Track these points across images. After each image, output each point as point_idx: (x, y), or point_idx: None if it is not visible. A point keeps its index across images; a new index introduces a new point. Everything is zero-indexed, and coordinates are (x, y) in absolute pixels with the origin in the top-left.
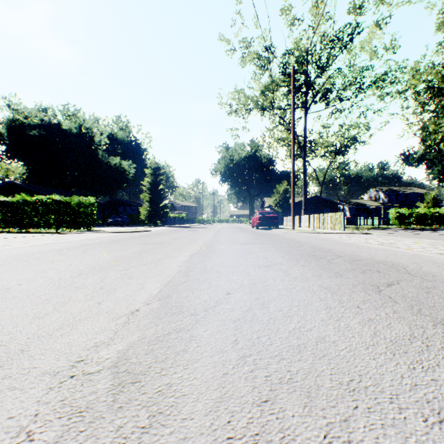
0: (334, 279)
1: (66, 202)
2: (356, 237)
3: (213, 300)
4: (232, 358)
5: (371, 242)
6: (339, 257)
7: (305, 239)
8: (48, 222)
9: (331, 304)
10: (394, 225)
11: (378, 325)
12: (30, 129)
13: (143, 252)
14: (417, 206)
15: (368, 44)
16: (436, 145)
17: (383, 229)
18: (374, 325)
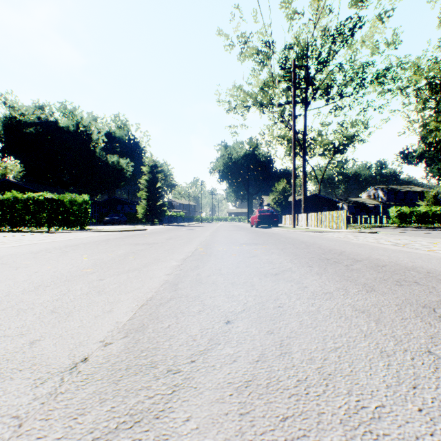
0: (367, 295)
1: (58, 200)
2: (364, 237)
3: (205, 337)
4: None
5: (383, 242)
6: (357, 262)
7: (310, 239)
8: (40, 220)
9: (386, 346)
10: (395, 223)
11: None
12: (27, 126)
13: (130, 254)
14: (417, 204)
15: (369, 39)
16: (435, 143)
17: (385, 227)
18: None
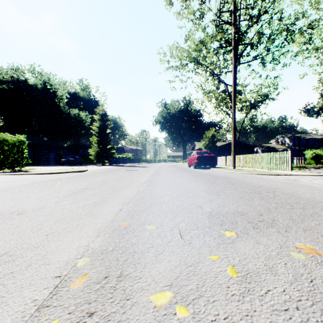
0: None
1: None
2: None
3: None
4: None
5: None
6: None
7: (313, 193)
8: None
9: None
10: (310, 164)
11: None
12: (0, 83)
13: None
14: (317, 149)
15: None
16: None
17: (314, 168)
18: None
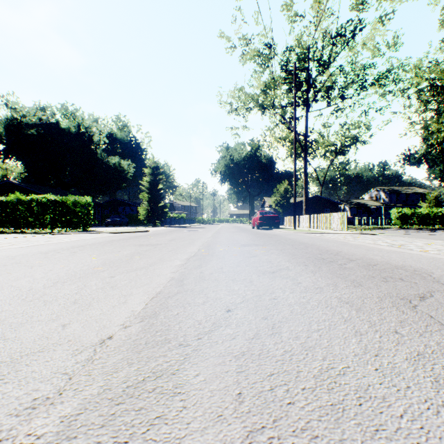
0: (354, 289)
1: (61, 202)
2: (362, 238)
3: (209, 321)
4: (235, 435)
5: (380, 243)
6: (351, 261)
7: (309, 240)
8: (43, 222)
9: (361, 328)
10: (396, 225)
11: (435, 365)
12: (28, 128)
13: (135, 254)
14: (419, 206)
15: (370, 41)
16: (437, 144)
17: (386, 229)
18: (431, 365)
